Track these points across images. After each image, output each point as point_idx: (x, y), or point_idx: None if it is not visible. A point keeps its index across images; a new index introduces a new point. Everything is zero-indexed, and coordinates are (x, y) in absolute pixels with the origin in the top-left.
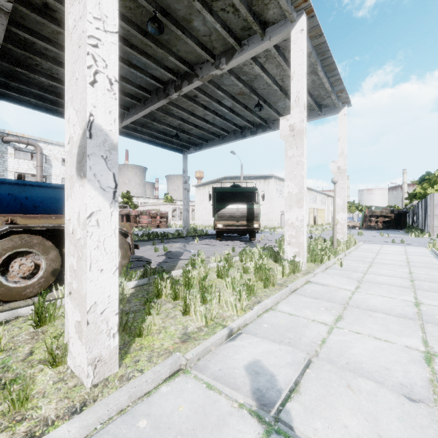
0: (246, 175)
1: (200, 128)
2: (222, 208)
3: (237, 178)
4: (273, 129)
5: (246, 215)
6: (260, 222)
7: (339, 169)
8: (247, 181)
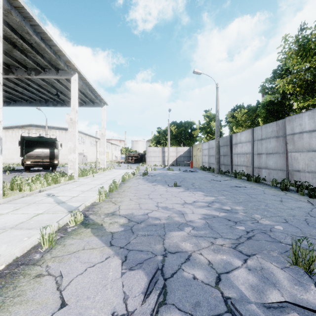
0: (50, 126)
1: (9, 93)
2: (30, 151)
3: (42, 127)
4: (68, 106)
5: (49, 155)
6: (62, 160)
7: (102, 134)
8: (51, 130)
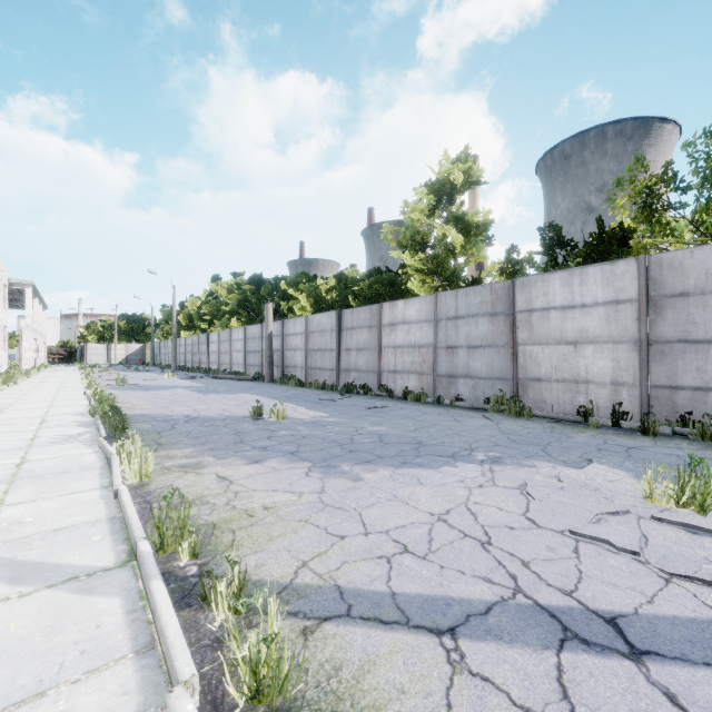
0: None
1: None
2: None
3: None
4: None
5: None
6: None
7: (44, 335)
8: None
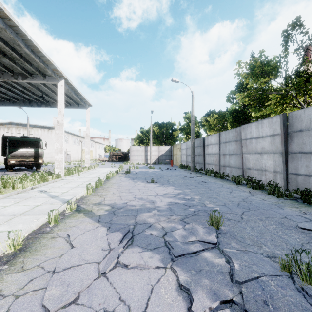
0: (32, 124)
1: None
2: (14, 151)
3: (23, 125)
4: (52, 107)
5: (34, 155)
6: (44, 158)
7: (87, 135)
8: (33, 128)
